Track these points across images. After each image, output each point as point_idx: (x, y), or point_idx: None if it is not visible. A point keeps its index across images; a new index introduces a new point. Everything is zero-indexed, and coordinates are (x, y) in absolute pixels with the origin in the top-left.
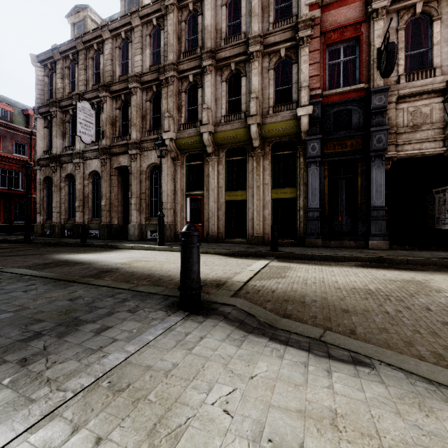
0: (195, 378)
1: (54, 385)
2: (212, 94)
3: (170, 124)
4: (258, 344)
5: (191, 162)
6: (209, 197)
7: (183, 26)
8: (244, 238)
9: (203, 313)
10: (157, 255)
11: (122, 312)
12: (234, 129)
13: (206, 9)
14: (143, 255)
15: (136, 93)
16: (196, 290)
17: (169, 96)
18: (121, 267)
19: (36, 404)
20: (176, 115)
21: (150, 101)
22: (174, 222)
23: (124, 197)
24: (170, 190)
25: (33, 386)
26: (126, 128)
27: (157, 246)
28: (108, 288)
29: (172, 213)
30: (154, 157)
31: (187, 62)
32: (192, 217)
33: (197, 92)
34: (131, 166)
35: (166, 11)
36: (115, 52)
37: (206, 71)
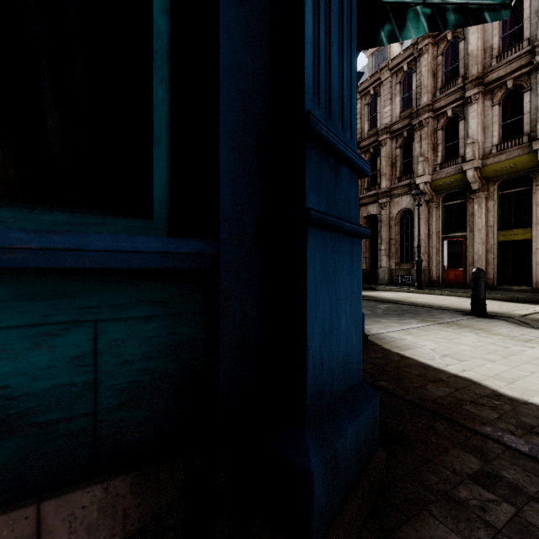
0: (492, 327)
1: (431, 321)
2: (478, 124)
3: (424, 167)
4: (529, 329)
5: (448, 202)
6: (474, 238)
7: (439, 60)
8: (528, 285)
9: (488, 318)
10: (421, 295)
11: (435, 313)
12: (512, 157)
13: (471, 33)
14: (408, 295)
15: (385, 144)
16: (483, 305)
17: (423, 139)
18: (399, 300)
19: (431, 322)
20: (430, 156)
21: (400, 147)
22: (428, 266)
23: (371, 244)
24: (423, 234)
25: (423, 320)
26: (373, 178)
27: (415, 289)
28: (412, 306)
29: (426, 258)
30: (405, 202)
31: (445, 98)
32: (449, 261)
33: (457, 124)
34: (381, 214)
35: (418, 53)
36: (364, 110)
37: (471, 101)
